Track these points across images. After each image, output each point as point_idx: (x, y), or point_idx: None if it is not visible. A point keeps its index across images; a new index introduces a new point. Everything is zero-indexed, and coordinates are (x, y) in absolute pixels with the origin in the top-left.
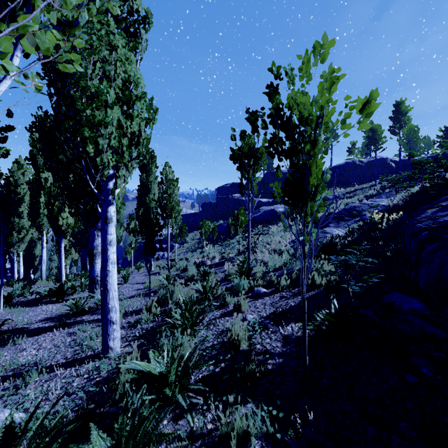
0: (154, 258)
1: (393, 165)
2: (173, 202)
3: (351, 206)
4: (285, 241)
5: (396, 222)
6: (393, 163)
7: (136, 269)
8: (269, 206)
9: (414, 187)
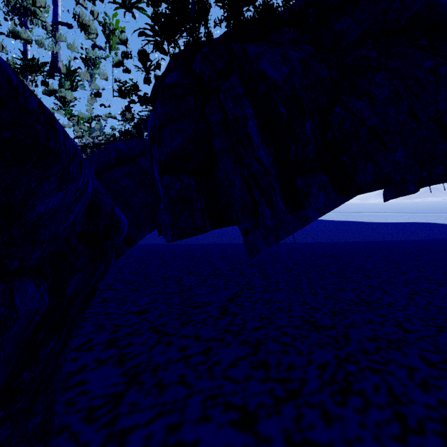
0: None
1: None
2: None
3: None
4: None
5: None
6: None
7: None
8: None
9: None
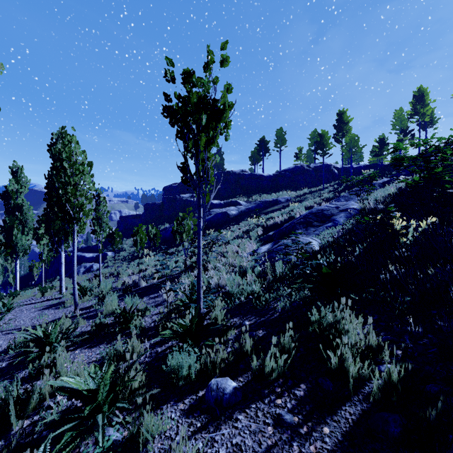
0: (78, 272)
1: (335, 171)
2: (83, 198)
3: (318, 209)
4: (244, 251)
5: (420, 233)
6: (335, 169)
7: (40, 292)
8: (221, 209)
9: (389, 188)
